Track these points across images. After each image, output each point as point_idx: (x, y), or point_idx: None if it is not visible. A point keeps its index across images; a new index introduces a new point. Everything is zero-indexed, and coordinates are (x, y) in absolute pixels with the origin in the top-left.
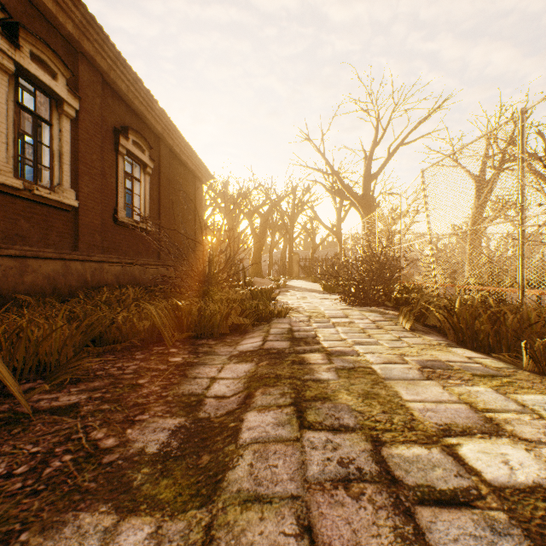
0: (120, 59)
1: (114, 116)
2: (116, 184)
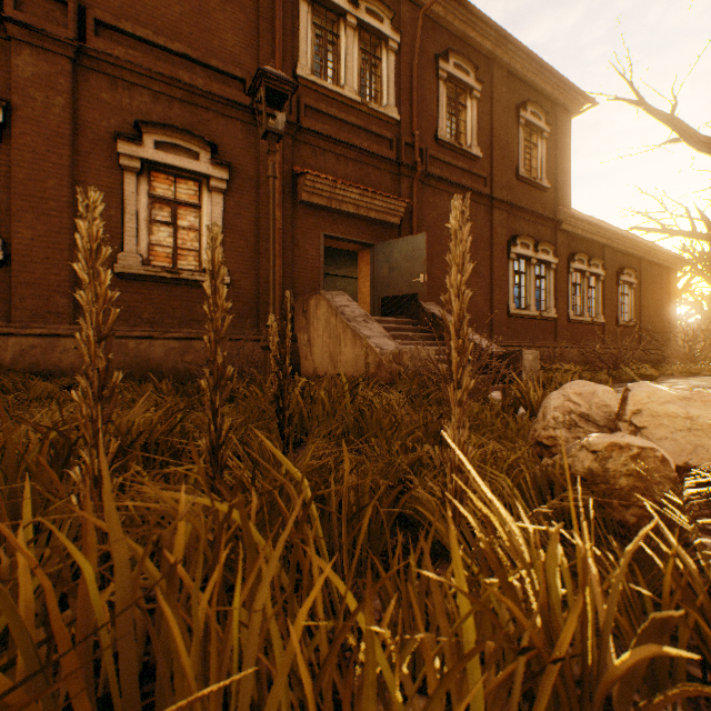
0: (623, 237)
1: (615, 265)
2: (616, 303)
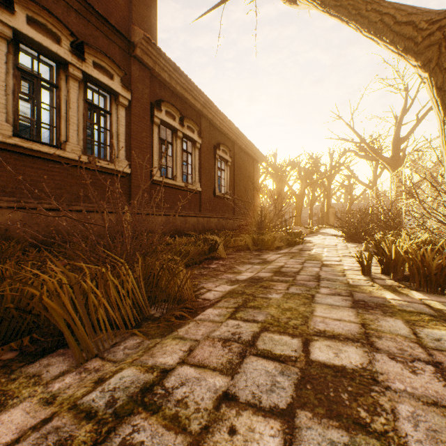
0: (218, 111)
1: (213, 139)
2: (214, 175)
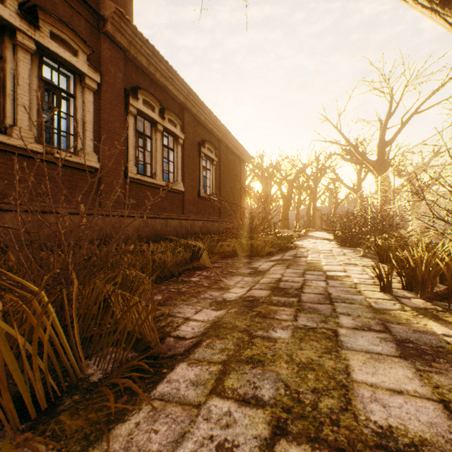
0: (202, 105)
1: (198, 136)
2: (199, 175)
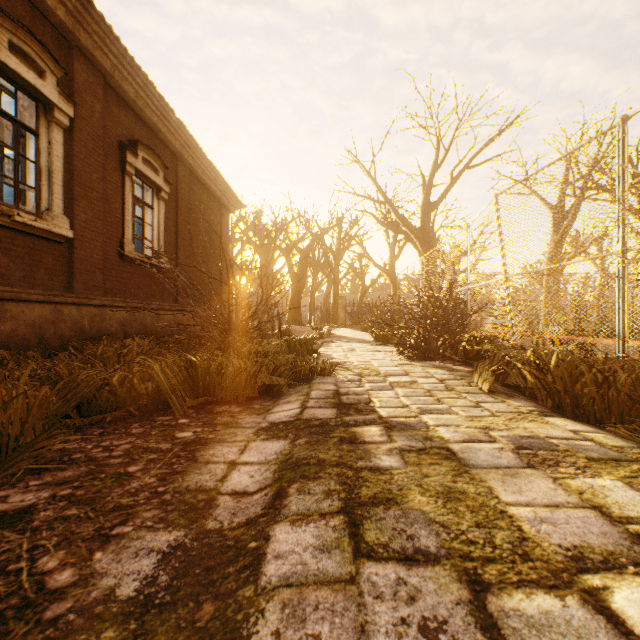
0: (127, 56)
1: (120, 127)
2: (122, 211)
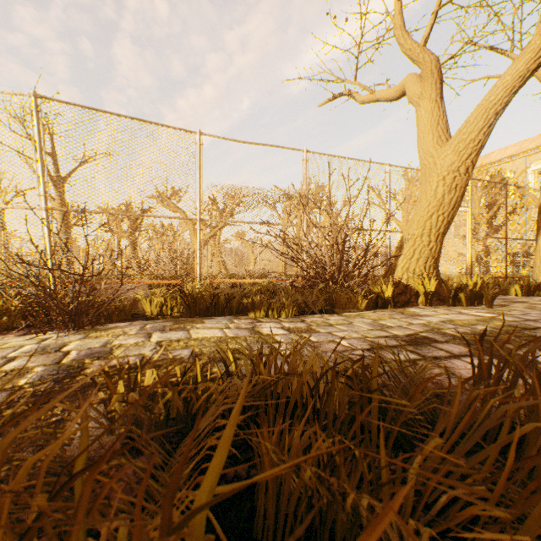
0: None
1: None
2: None
